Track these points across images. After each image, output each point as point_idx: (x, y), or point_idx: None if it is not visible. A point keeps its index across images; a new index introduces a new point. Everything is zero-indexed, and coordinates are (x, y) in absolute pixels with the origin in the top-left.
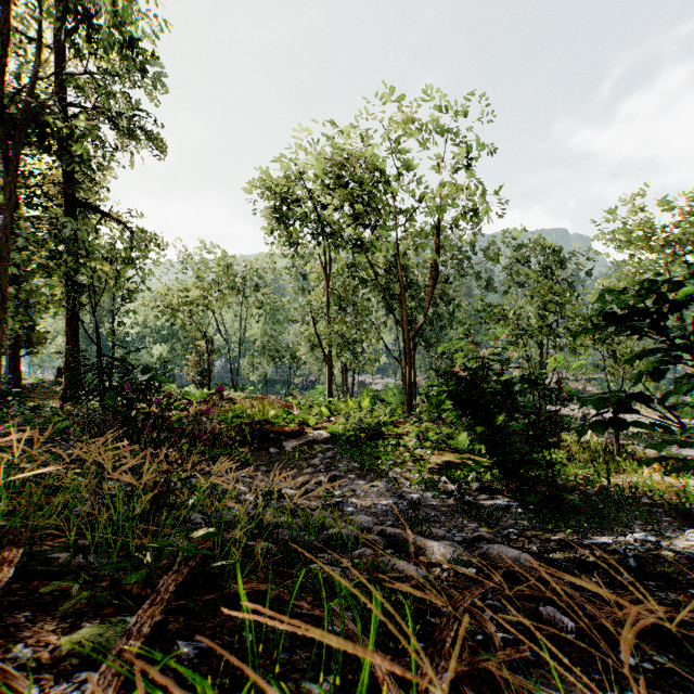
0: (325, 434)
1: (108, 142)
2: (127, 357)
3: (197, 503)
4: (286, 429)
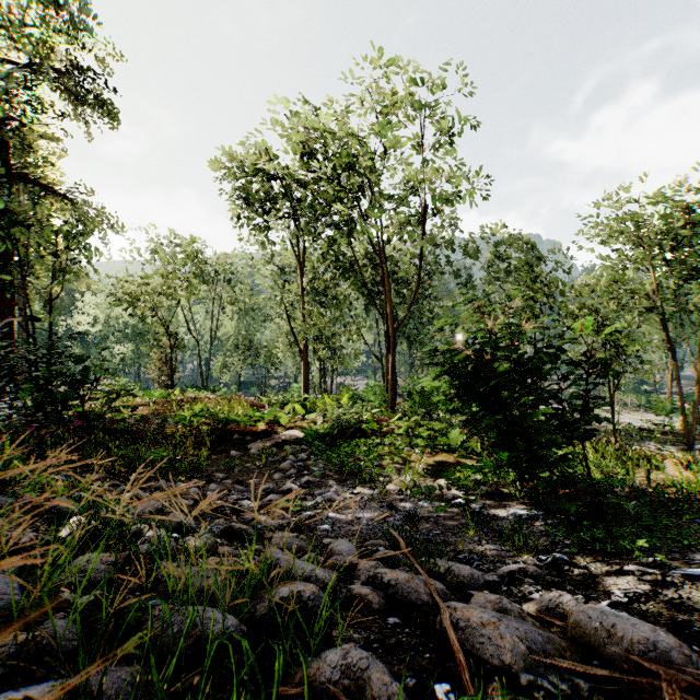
0: (299, 433)
1: (52, 107)
2: (53, 342)
3: (74, 534)
4: (253, 429)
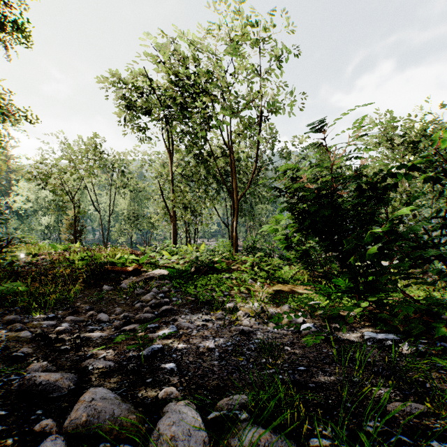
0: (164, 271)
1: None
2: None
3: None
4: (127, 269)
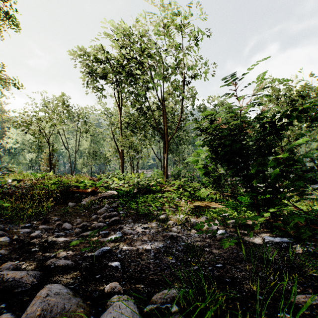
0: (114, 192)
1: None
2: None
3: None
4: (87, 190)
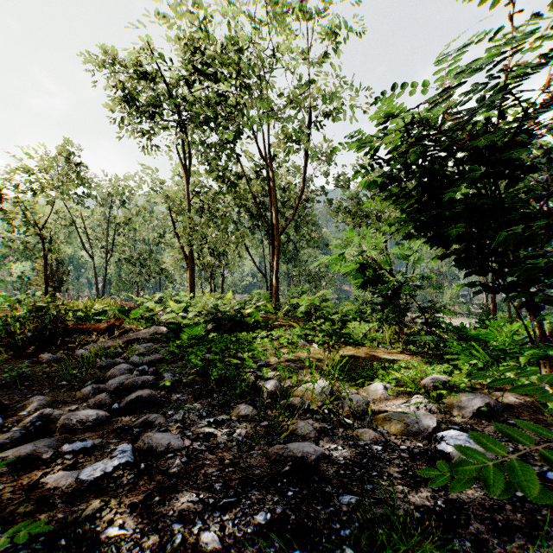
0: (163, 329)
1: None
2: None
3: None
4: (101, 326)
